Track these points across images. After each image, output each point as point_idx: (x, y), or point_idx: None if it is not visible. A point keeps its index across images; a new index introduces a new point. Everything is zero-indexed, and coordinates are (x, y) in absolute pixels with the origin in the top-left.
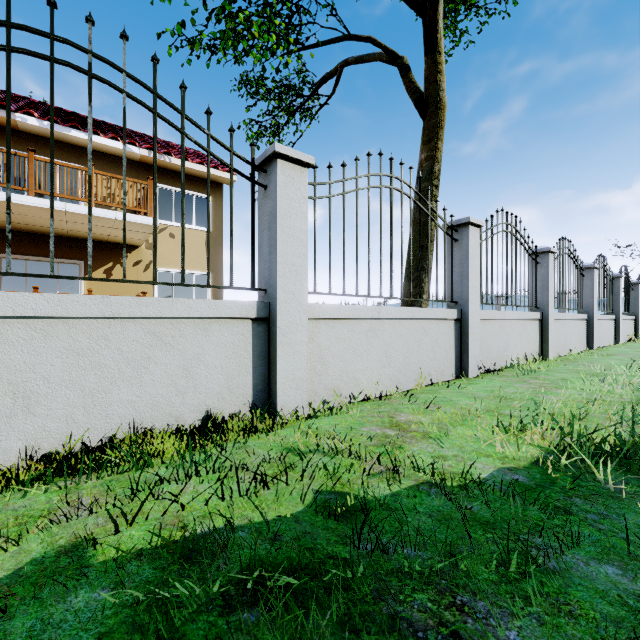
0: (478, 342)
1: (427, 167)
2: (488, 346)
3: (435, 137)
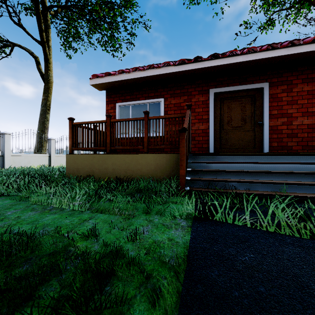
0: (10, 161)
1: (44, 102)
2: (19, 162)
3: (47, 92)
